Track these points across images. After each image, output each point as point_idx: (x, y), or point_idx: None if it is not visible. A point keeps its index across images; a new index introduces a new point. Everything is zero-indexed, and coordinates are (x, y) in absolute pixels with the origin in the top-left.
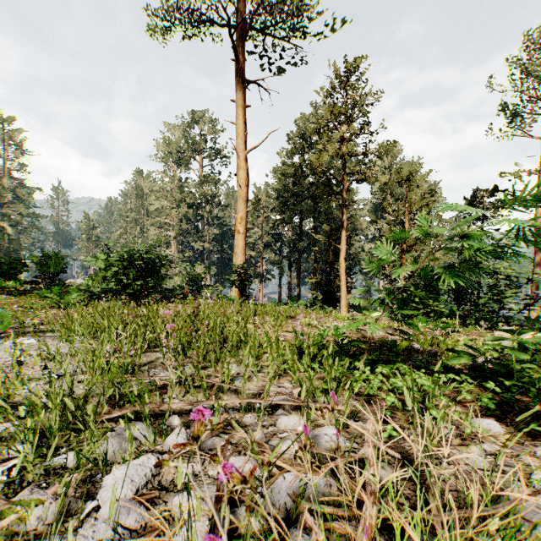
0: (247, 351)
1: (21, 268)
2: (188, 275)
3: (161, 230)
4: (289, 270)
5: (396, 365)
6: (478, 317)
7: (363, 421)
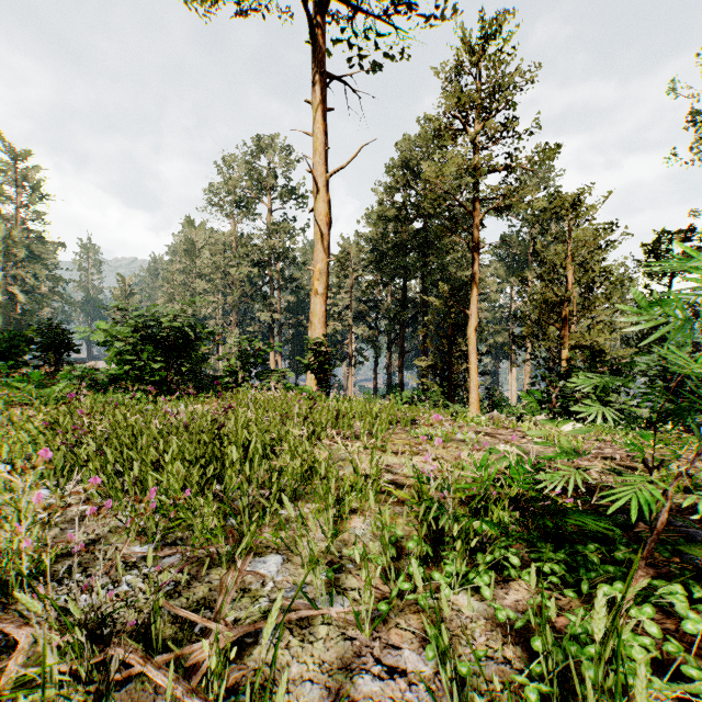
0: (269, 627)
1: (25, 346)
2: (242, 355)
3: (218, 296)
4: (388, 350)
5: None
6: (701, 422)
7: None
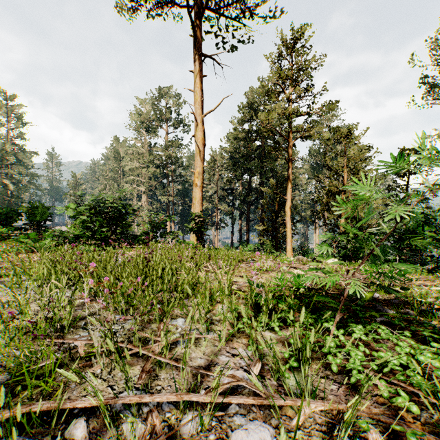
0: (188, 319)
1: (16, 217)
2: (152, 222)
3: (134, 186)
4: (240, 219)
5: (372, 326)
6: (416, 261)
7: (360, 435)
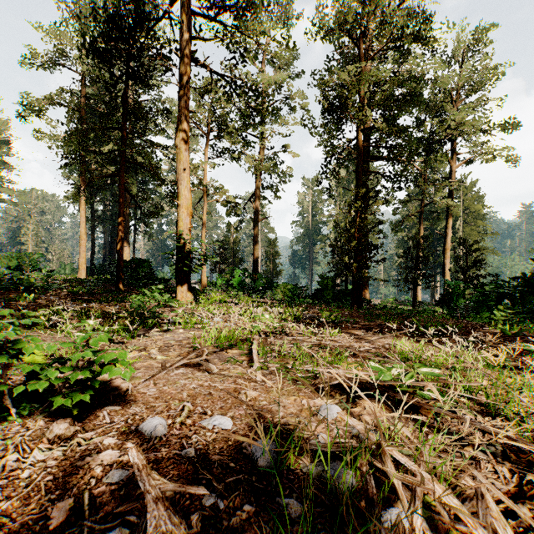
0: None
1: None
2: None
3: None
4: None
5: None
6: None
7: None
